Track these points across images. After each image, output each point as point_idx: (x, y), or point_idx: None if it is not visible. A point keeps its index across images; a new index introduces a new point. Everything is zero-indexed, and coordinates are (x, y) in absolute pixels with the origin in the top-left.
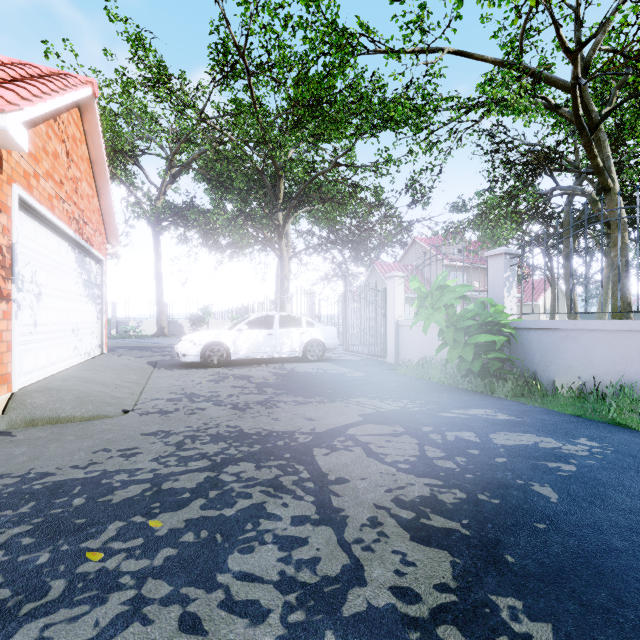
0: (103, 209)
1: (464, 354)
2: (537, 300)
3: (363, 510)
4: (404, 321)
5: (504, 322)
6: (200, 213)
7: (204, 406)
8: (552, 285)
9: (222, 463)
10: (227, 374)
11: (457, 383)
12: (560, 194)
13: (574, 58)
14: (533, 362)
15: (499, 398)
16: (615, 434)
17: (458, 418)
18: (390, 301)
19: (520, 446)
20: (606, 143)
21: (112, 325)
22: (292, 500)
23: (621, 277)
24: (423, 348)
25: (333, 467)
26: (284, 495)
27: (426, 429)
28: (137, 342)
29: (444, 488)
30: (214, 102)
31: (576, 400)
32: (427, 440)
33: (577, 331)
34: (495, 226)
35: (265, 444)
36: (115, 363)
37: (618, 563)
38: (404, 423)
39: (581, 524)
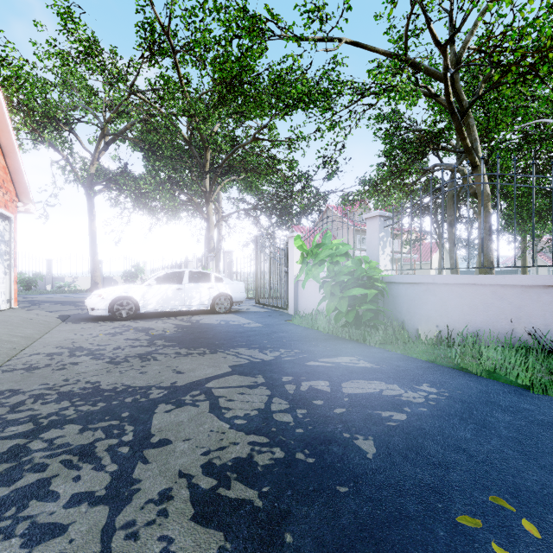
0: (10, 167)
1: (339, 306)
2: (429, 260)
3: (162, 480)
4: (302, 277)
5: (376, 277)
6: (130, 178)
7: (80, 360)
8: (440, 247)
9: (46, 427)
10: (130, 327)
11: (338, 332)
12: (439, 169)
13: (444, 50)
14: (402, 313)
15: (369, 346)
16: (455, 379)
17: (322, 367)
18: (290, 259)
19: (365, 394)
20: (474, 127)
21: (47, 281)
22: (90, 471)
23: (486, 240)
24: (317, 301)
25: (165, 426)
26: (85, 465)
27: (286, 379)
28: (67, 297)
29: (266, 447)
30: (148, 78)
31: (429, 347)
32: (280, 391)
33: (435, 285)
34: (386, 195)
35: (111, 401)
36: (17, 318)
37: (402, 535)
38: (268, 373)
39: (384, 484)
